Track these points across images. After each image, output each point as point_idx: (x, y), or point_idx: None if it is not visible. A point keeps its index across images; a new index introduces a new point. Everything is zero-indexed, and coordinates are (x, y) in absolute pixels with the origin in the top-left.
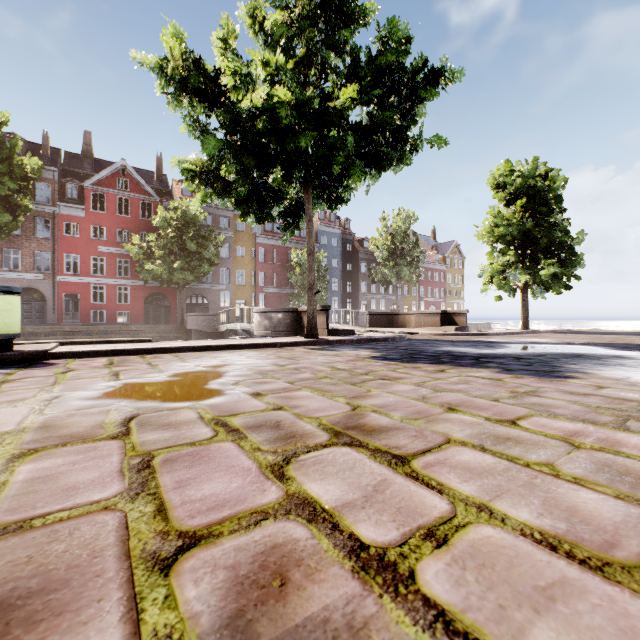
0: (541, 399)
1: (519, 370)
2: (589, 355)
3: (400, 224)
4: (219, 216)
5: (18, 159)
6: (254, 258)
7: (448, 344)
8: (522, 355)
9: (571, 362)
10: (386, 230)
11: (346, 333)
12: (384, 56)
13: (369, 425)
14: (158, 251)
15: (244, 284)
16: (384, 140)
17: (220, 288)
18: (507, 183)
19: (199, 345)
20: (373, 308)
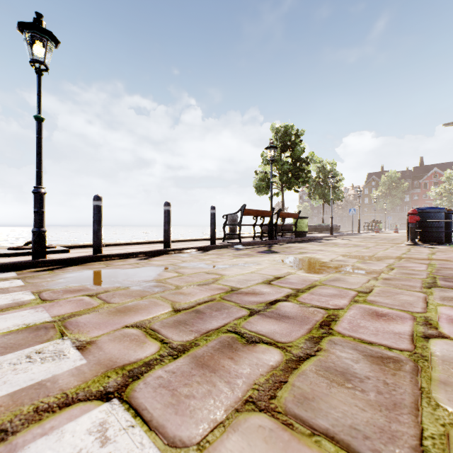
0: None
1: None
2: None
3: None
4: None
5: (402, 185)
6: None
7: None
8: None
9: None
10: None
11: None
12: None
13: None
14: None
15: None
16: None
17: None
18: None
19: None
20: None
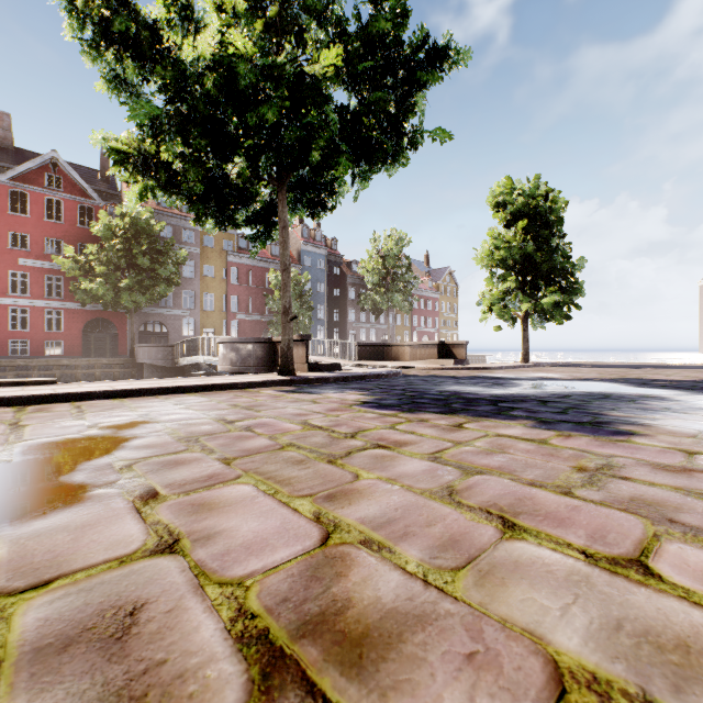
0: (634, 486)
1: (558, 422)
2: (618, 395)
3: (392, 246)
4: (182, 228)
5: None
6: (225, 279)
7: (452, 381)
8: (544, 396)
9: (608, 406)
10: (377, 252)
11: (331, 368)
12: (377, 22)
13: (356, 607)
14: (99, 266)
15: (213, 309)
16: (377, 124)
17: (183, 314)
18: (508, 202)
19: (121, 389)
20: (363, 338)
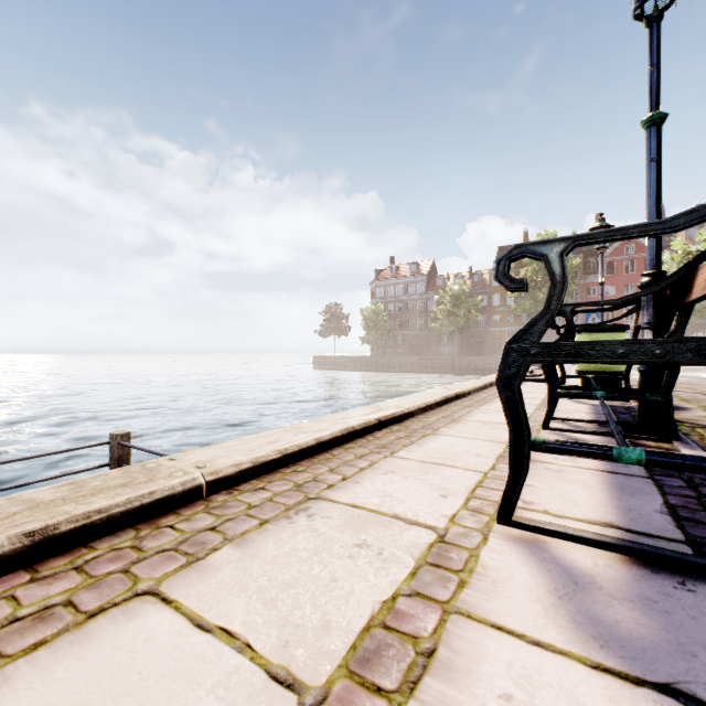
0: None
1: None
2: None
3: None
4: None
5: (568, 263)
6: None
7: None
8: None
9: None
10: None
11: None
12: None
13: None
14: None
15: None
16: None
17: None
18: None
19: None
20: None
